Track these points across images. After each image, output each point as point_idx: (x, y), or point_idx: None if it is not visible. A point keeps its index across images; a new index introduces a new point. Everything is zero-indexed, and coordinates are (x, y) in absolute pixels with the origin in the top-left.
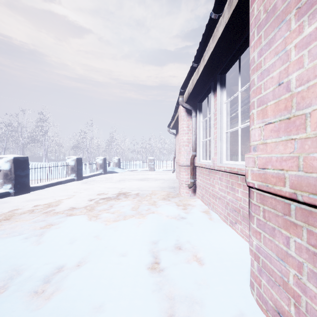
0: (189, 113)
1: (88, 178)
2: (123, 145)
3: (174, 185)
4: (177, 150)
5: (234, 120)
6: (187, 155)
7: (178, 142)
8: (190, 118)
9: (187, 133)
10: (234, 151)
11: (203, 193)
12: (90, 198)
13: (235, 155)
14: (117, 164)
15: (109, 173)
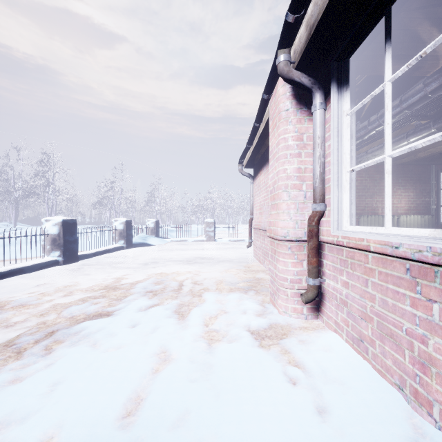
0: (303, 102)
1: (94, 257)
2: (171, 202)
3: (254, 277)
4: (257, 206)
5: (363, 148)
6: (297, 213)
7: (258, 191)
8: (306, 114)
9: (297, 154)
10: (362, 208)
11: (367, 333)
12: (35, 330)
13: (364, 214)
14: (154, 230)
15: (138, 245)
